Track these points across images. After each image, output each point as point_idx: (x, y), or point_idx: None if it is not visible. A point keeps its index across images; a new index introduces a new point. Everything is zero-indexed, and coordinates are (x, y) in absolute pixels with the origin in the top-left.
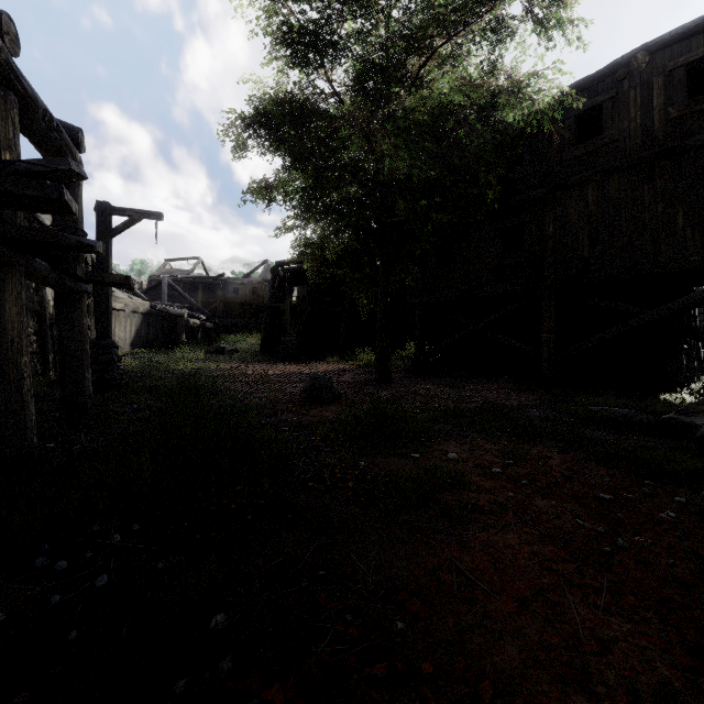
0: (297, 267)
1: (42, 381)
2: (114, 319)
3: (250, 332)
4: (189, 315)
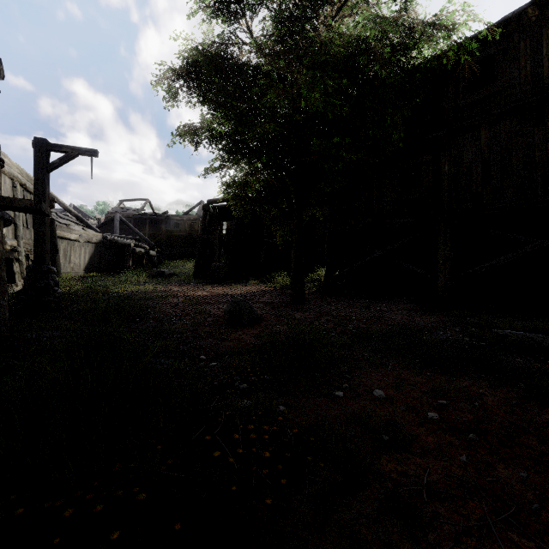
0: (225, 205)
1: None
2: (70, 248)
3: (188, 259)
4: (136, 244)
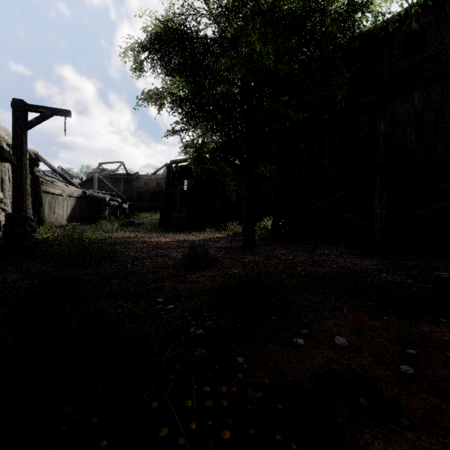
0: (186, 165)
1: None
2: (54, 201)
3: (155, 211)
4: (111, 199)
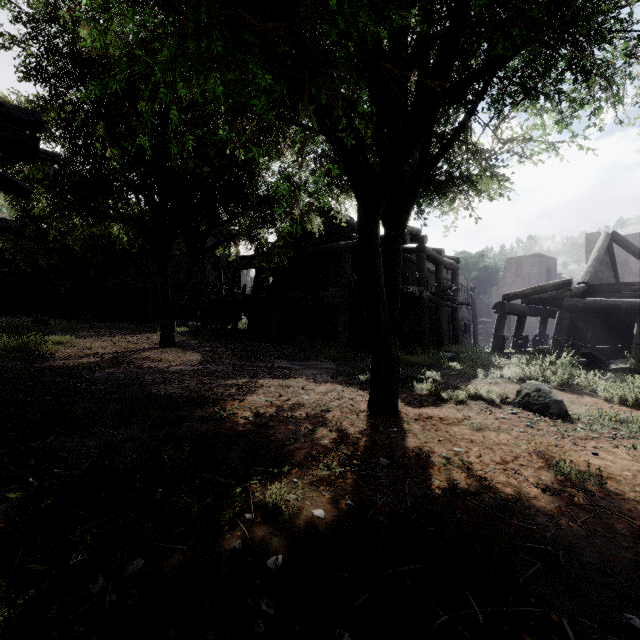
0: None
1: None
2: None
3: None
4: None
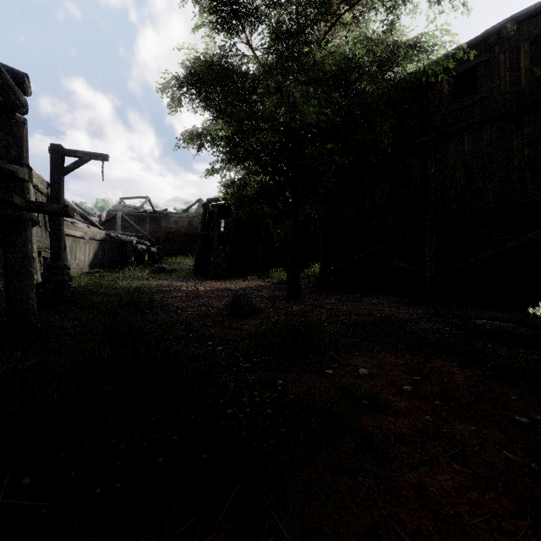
0: (224, 204)
1: (3, 297)
2: (76, 245)
3: (187, 255)
4: (137, 241)
